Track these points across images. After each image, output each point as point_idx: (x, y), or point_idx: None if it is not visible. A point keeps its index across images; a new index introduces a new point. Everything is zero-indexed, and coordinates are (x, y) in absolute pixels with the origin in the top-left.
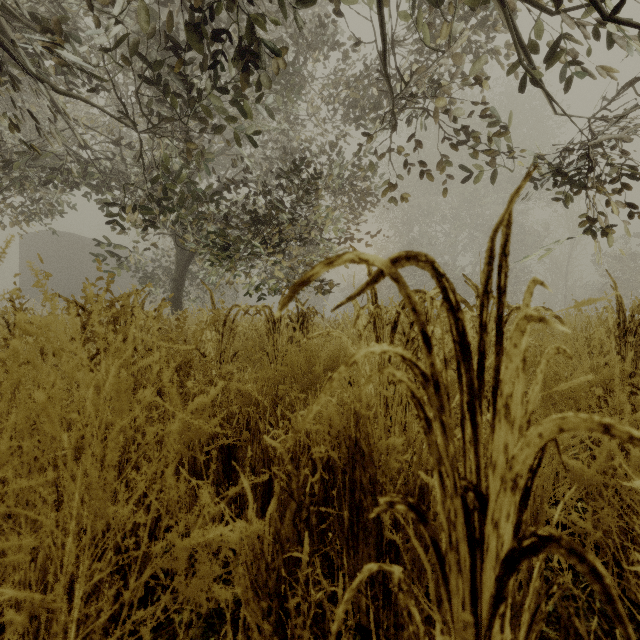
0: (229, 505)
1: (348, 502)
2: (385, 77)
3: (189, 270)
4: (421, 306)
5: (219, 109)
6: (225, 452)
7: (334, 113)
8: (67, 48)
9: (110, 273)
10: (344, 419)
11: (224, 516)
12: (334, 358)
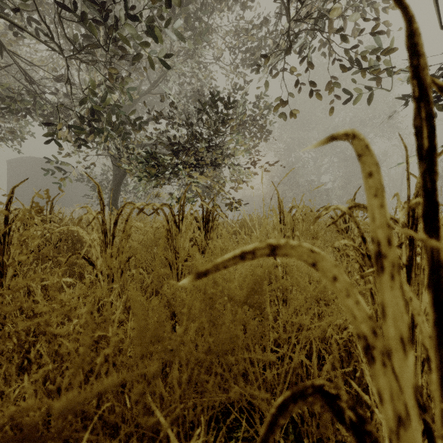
0: None
1: None
2: (283, 1)
3: (126, 184)
4: None
5: (135, 34)
6: None
7: (234, 59)
8: None
9: None
10: None
11: None
12: (255, 281)
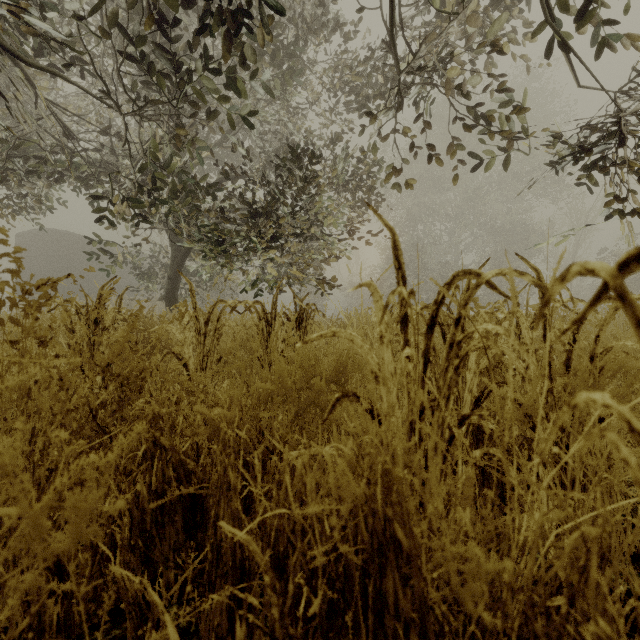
0: (190, 582)
1: (372, 635)
2: (393, 51)
3: (186, 268)
4: (472, 293)
5: (210, 88)
6: (187, 502)
7: (336, 102)
8: (33, 9)
9: (18, 247)
10: (364, 482)
11: (183, 598)
12: (340, 366)
